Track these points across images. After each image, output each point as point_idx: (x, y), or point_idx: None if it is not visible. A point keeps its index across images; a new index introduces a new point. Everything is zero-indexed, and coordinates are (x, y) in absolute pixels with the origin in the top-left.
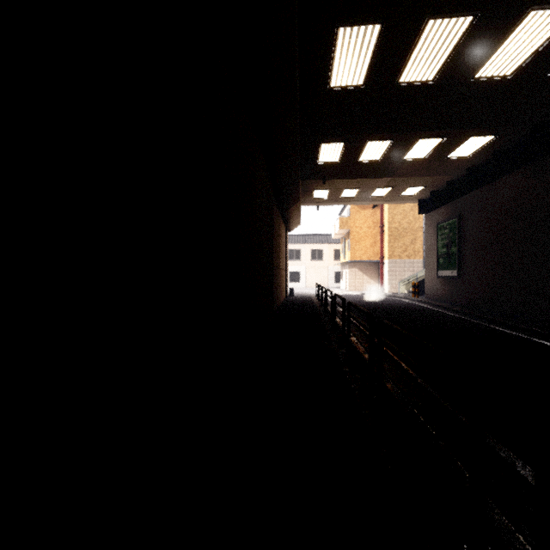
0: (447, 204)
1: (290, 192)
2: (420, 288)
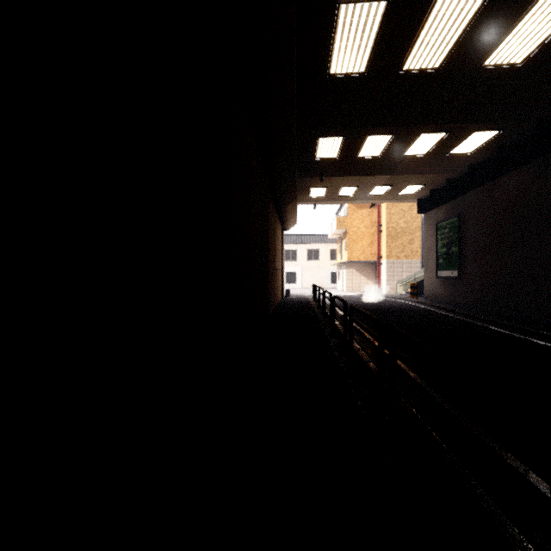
0: (447, 203)
1: (287, 188)
2: (419, 289)
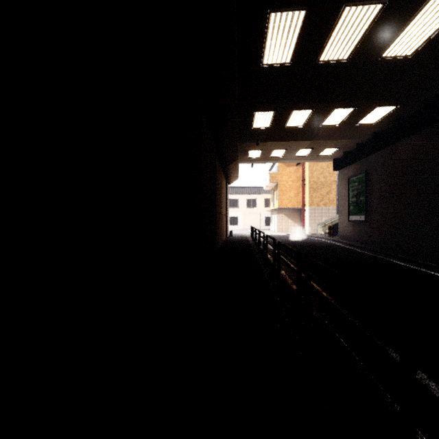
0: (356, 162)
1: (230, 151)
2: (334, 230)
